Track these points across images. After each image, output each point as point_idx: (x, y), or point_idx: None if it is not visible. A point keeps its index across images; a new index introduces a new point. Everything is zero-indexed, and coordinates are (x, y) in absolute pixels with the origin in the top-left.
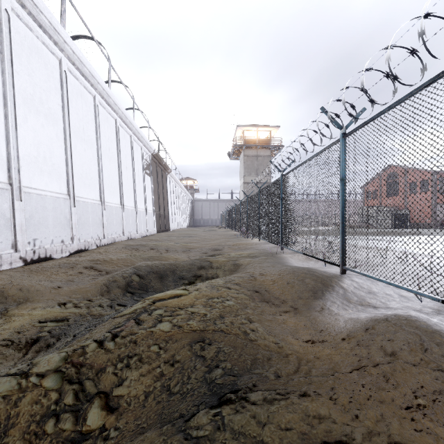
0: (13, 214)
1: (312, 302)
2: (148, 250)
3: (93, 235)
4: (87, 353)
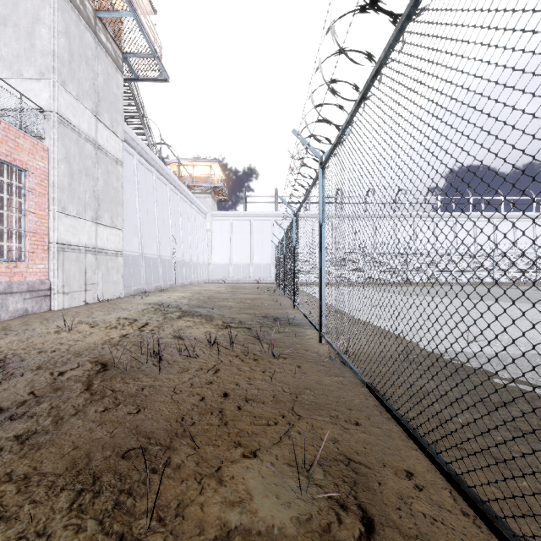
0: None
1: None
2: None
3: None
4: None
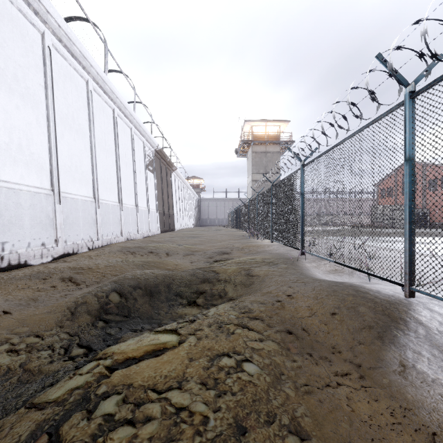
0: None
1: (381, 351)
2: (146, 253)
3: (84, 236)
4: None
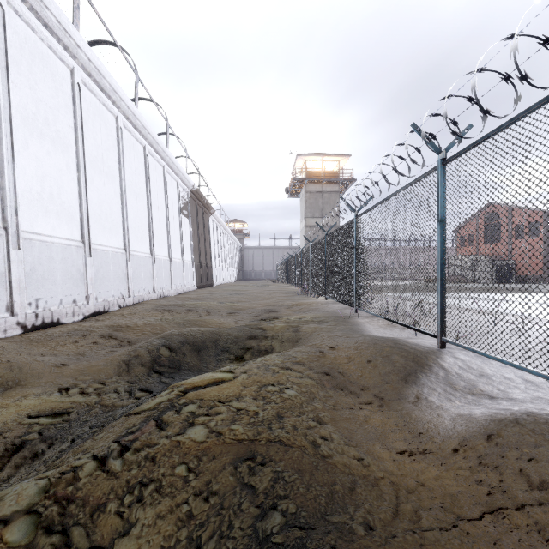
0: (8, 267)
1: (403, 388)
2: (185, 311)
3: (114, 293)
4: (79, 479)
